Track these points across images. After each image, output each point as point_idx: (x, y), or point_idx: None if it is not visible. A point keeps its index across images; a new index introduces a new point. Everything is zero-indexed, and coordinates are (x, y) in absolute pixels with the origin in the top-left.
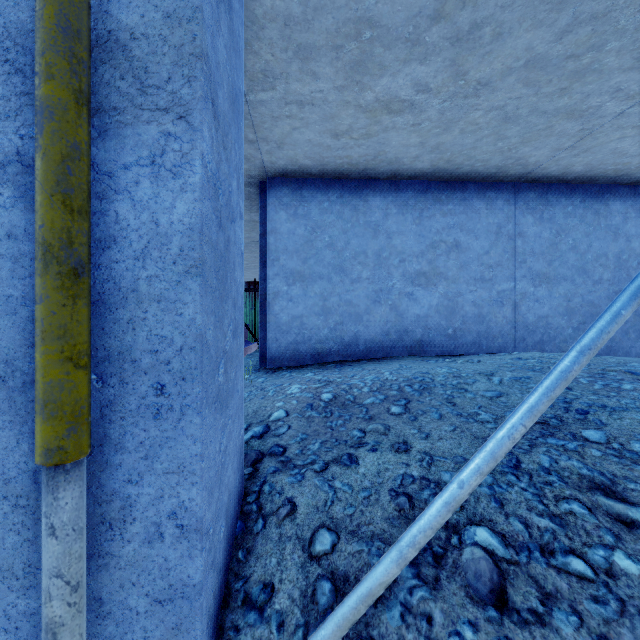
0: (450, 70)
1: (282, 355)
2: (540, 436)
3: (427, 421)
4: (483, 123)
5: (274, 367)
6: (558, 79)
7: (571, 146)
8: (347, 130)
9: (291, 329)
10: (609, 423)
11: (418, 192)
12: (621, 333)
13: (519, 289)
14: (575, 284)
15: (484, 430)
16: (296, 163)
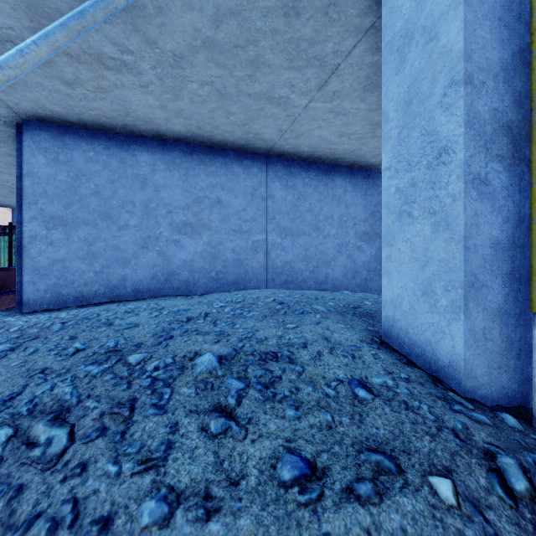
0: (138, 35)
1: (40, 298)
2: (89, 364)
3: (12, 358)
4: (205, 96)
5: (30, 311)
6: (241, 65)
7: (289, 129)
8: (76, 80)
9: (51, 272)
10: (171, 346)
11: (184, 153)
12: (342, 274)
13: (270, 240)
14: (311, 237)
15: (47, 363)
16: (45, 108)
